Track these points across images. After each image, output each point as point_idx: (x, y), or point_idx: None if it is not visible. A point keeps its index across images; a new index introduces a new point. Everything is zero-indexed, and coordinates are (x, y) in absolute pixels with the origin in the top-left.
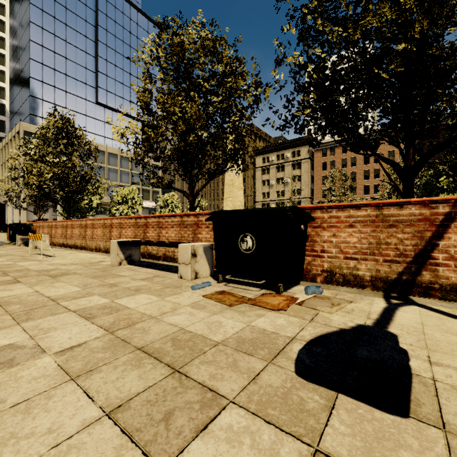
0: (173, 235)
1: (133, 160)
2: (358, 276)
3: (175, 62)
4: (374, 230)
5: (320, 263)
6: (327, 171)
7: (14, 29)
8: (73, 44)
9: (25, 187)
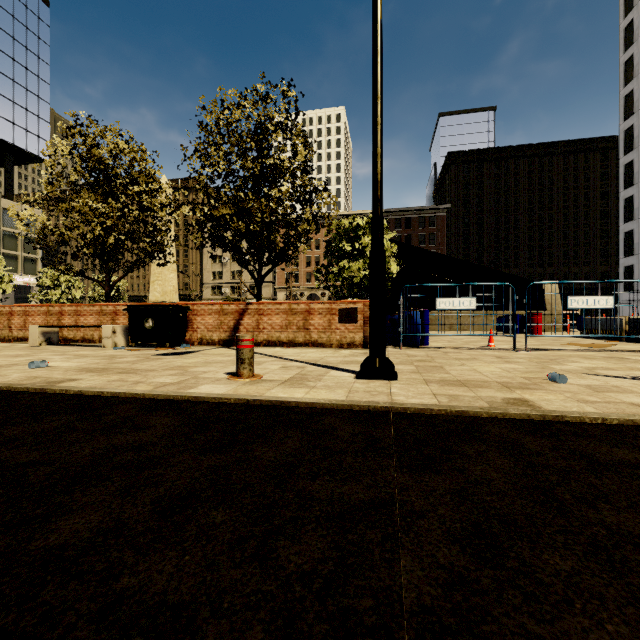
0: (92, 322)
1: None
2: (213, 340)
3: (91, 166)
4: (219, 316)
5: (197, 335)
6: None
7: None
8: None
9: None
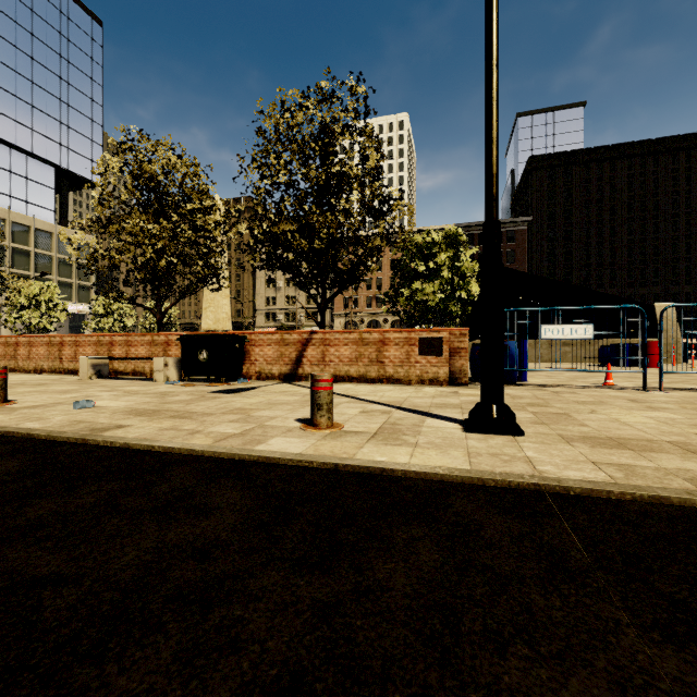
0: (143, 353)
1: (39, 231)
2: (273, 374)
3: (142, 184)
4: (280, 347)
5: (254, 368)
6: None
7: None
8: None
9: None
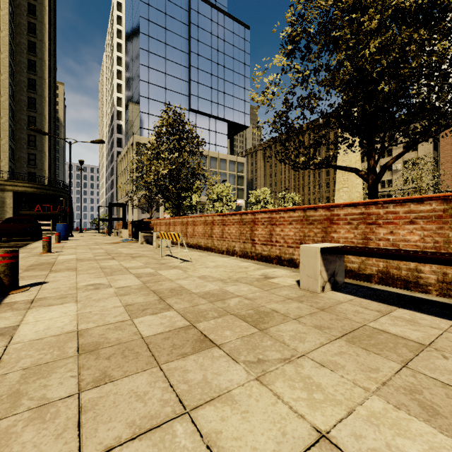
0: (413, 239)
1: (221, 159)
2: None
3: None
4: None
5: None
6: None
7: (128, 60)
8: (171, 60)
9: (141, 187)
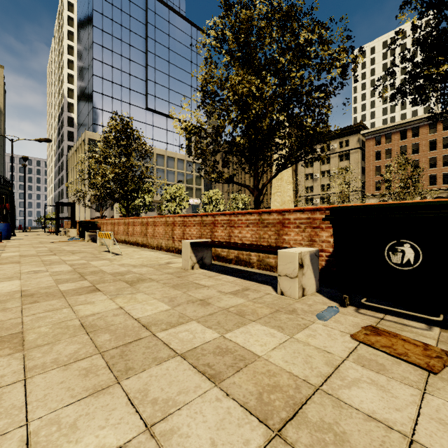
0: (248, 236)
1: (178, 159)
2: None
3: (242, 41)
4: None
5: None
6: (388, 160)
7: (81, 51)
8: (127, 57)
9: (90, 187)
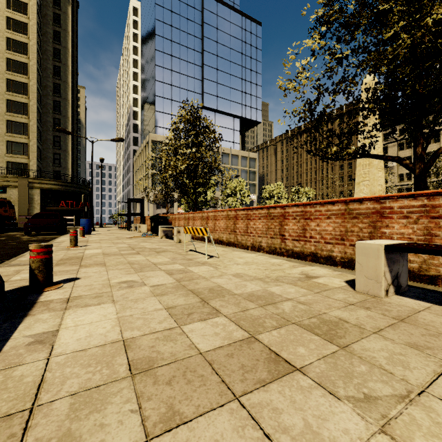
0: None
1: (233, 155)
2: None
3: None
4: None
5: None
6: None
7: (144, 62)
8: (184, 60)
9: (158, 183)
